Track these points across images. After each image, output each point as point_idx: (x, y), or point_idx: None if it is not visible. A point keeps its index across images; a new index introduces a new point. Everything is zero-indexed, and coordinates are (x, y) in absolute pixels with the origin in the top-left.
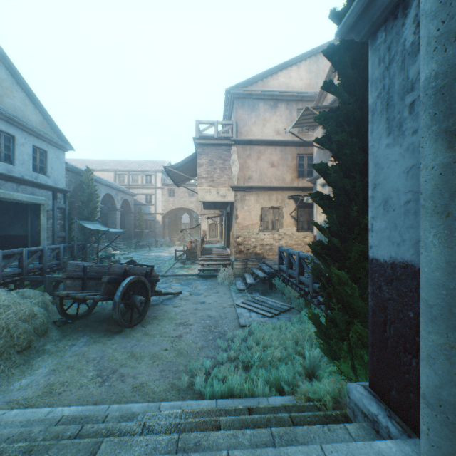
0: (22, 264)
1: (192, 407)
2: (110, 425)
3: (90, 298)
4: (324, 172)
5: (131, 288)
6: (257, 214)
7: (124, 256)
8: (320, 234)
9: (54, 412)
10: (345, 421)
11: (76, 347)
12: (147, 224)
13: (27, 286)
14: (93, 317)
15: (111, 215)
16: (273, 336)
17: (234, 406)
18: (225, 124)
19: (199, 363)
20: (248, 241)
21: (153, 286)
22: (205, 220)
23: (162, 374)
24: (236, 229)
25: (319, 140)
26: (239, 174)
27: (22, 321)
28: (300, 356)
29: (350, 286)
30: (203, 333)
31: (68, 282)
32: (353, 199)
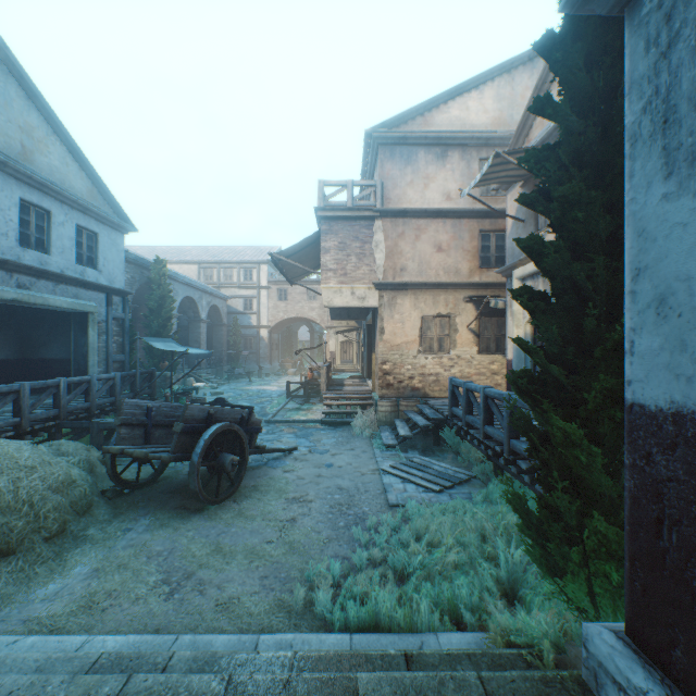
0: (59, 403)
1: (311, 645)
2: (173, 678)
3: (155, 457)
4: (537, 251)
5: (218, 442)
6: (415, 326)
7: (211, 390)
8: (517, 358)
9: (91, 643)
10: (581, 692)
11: (133, 533)
12: (247, 342)
13: (67, 435)
14: (161, 485)
15: (193, 329)
16: (443, 525)
17: (381, 650)
18: (364, 185)
19: (322, 568)
20: (400, 369)
21: (252, 438)
22: (333, 336)
23: (263, 583)
24: (382, 349)
25: (527, 198)
26: (385, 264)
27: (53, 491)
28: (490, 561)
29: (586, 451)
30: (329, 515)
31: (122, 431)
32: (589, 297)
